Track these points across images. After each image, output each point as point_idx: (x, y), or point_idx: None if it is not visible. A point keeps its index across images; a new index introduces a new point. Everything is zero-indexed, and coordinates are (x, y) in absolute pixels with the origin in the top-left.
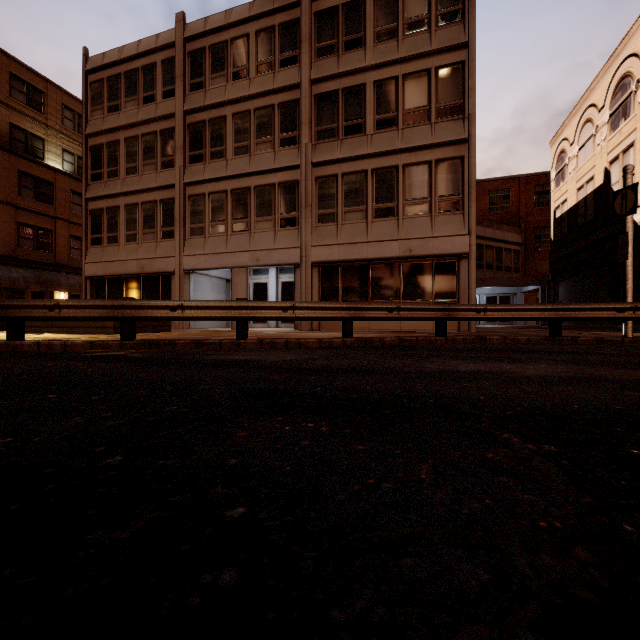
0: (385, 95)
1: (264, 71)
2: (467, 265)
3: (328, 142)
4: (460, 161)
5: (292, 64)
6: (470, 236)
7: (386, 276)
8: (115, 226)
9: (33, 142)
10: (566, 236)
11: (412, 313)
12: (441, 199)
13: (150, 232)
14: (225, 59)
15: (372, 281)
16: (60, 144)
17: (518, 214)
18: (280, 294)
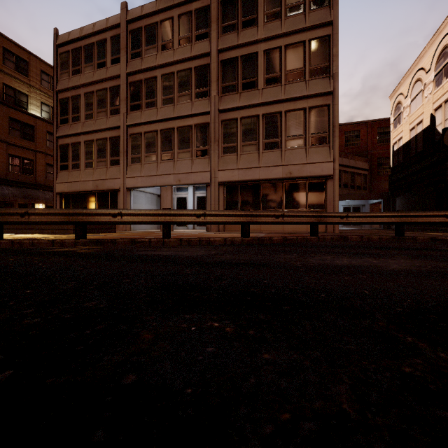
0: (272, 60)
1: (184, 44)
2: (332, 184)
3: (230, 95)
4: (327, 108)
5: (204, 38)
6: (334, 162)
7: (273, 192)
8: (77, 156)
9: (20, 97)
10: (401, 163)
11: (293, 219)
12: (313, 136)
13: (102, 161)
14: (156, 35)
15: (262, 196)
16: (39, 98)
17: (366, 148)
18: (196, 205)
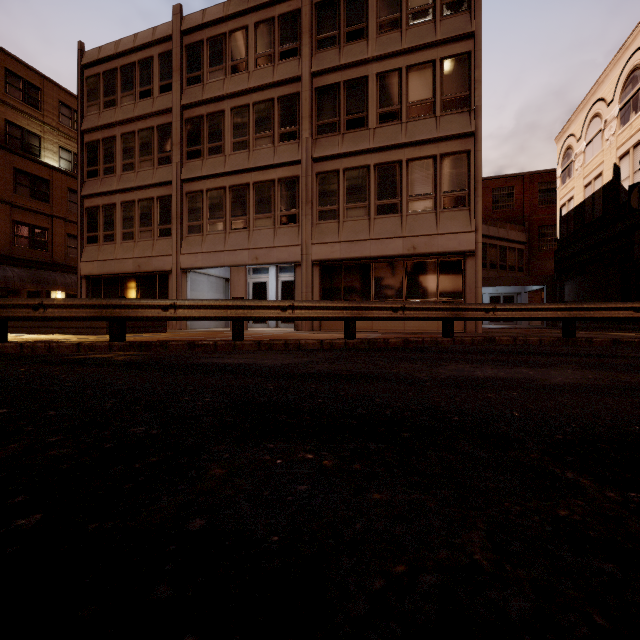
0: (388, 88)
1: (263, 64)
2: (473, 263)
3: (329, 137)
4: (466, 155)
5: (292, 56)
6: (477, 233)
7: (389, 275)
8: (111, 224)
9: (29, 139)
10: (573, 234)
11: (418, 313)
12: (446, 195)
13: (147, 230)
14: (223, 52)
15: (375, 280)
16: (57, 141)
17: (522, 212)
18: (280, 293)
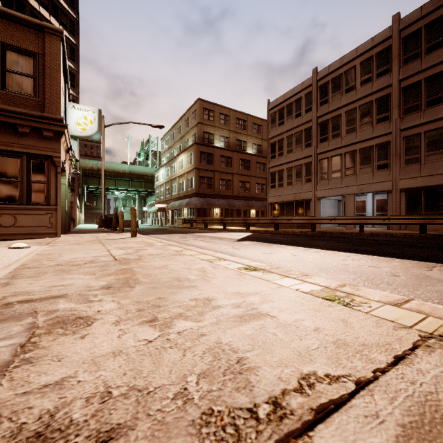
0: None
1: (365, 83)
2: None
3: (413, 114)
4: None
5: (385, 74)
6: None
7: None
8: (281, 179)
9: (243, 144)
10: None
11: None
12: None
13: (298, 180)
14: (340, 84)
15: None
16: (251, 141)
17: None
18: (375, 207)
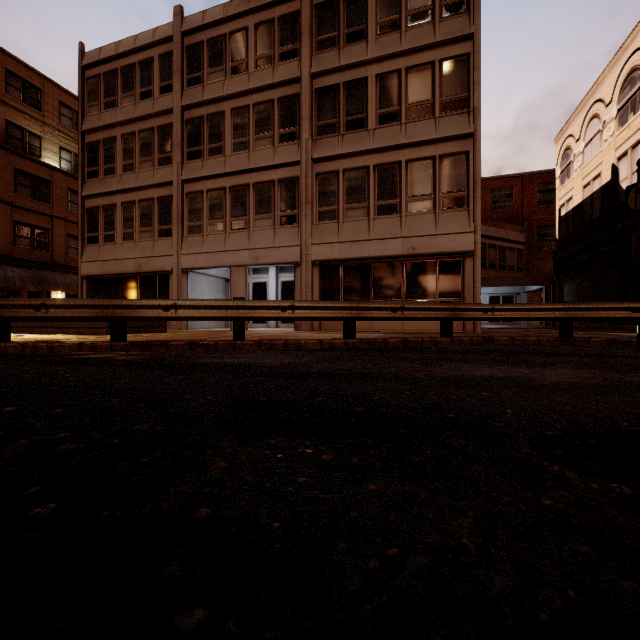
0: (387, 89)
1: (263, 65)
2: (472, 263)
3: (329, 137)
4: (465, 156)
5: (292, 58)
6: (475, 233)
7: (388, 275)
8: (112, 224)
9: (30, 140)
10: (571, 234)
11: (417, 313)
12: (445, 195)
13: (147, 230)
14: (223, 53)
15: (374, 280)
16: (57, 142)
17: (521, 213)
18: (280, 294)
